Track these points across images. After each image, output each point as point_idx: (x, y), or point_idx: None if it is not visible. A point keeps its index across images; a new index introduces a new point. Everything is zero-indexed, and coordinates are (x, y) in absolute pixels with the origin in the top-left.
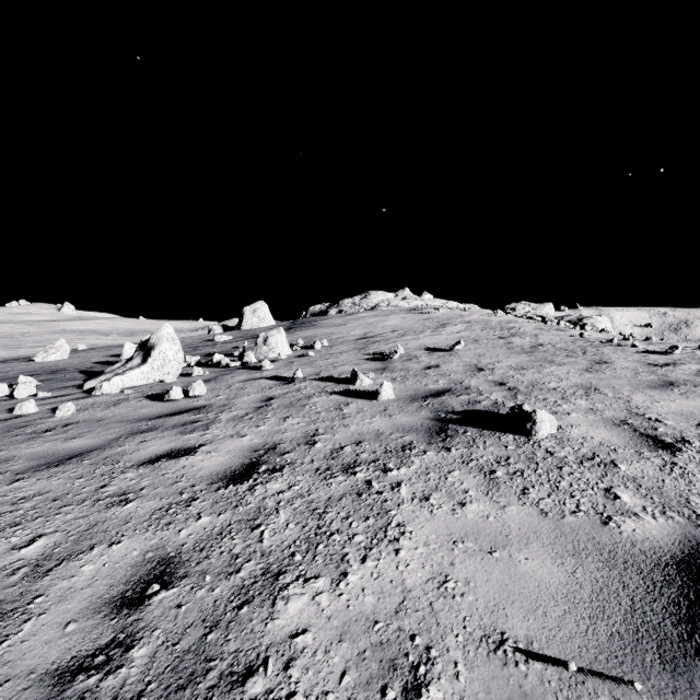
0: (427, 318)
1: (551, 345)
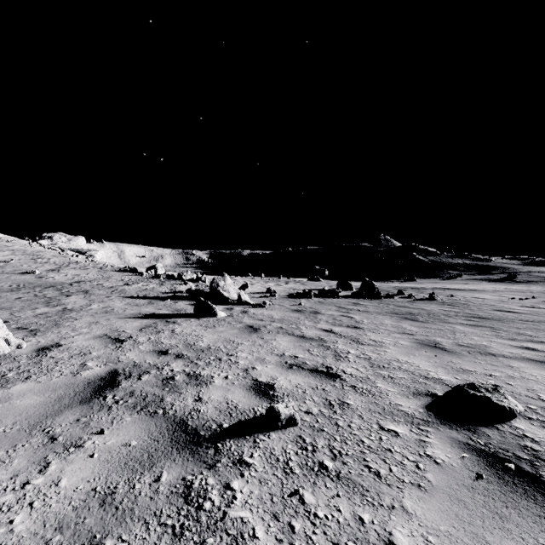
0: None
1: (54, 262)
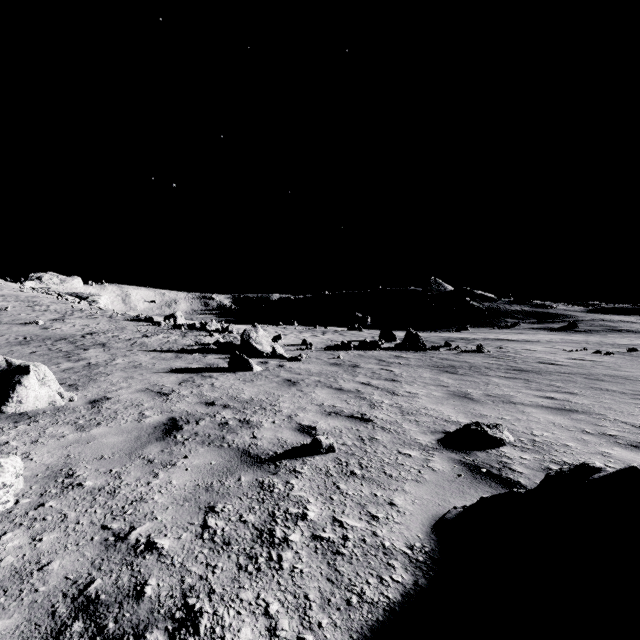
0: None
1: (55, 310)
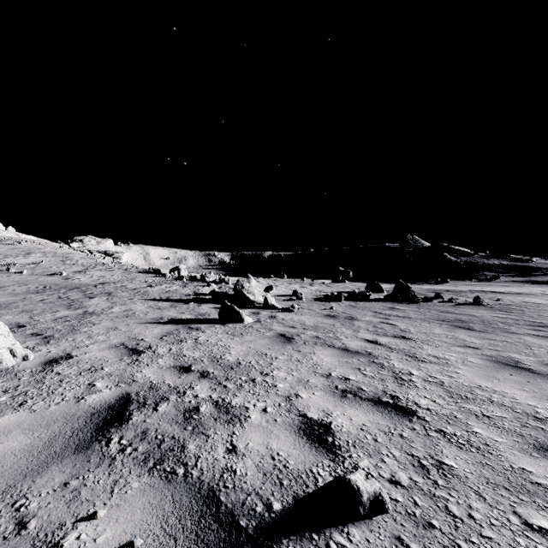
0: (14, 248)
1: (82, 264)
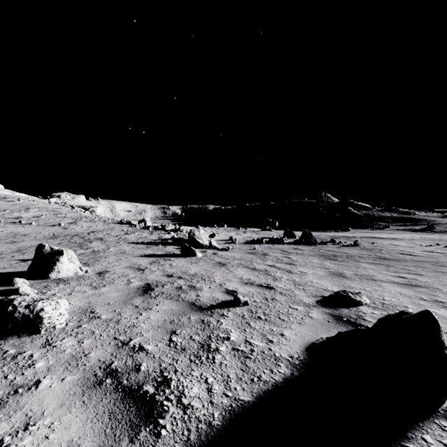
0: (15, 204)
1: (70, 217)
